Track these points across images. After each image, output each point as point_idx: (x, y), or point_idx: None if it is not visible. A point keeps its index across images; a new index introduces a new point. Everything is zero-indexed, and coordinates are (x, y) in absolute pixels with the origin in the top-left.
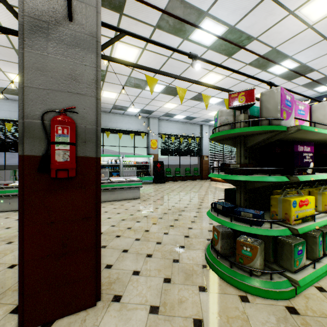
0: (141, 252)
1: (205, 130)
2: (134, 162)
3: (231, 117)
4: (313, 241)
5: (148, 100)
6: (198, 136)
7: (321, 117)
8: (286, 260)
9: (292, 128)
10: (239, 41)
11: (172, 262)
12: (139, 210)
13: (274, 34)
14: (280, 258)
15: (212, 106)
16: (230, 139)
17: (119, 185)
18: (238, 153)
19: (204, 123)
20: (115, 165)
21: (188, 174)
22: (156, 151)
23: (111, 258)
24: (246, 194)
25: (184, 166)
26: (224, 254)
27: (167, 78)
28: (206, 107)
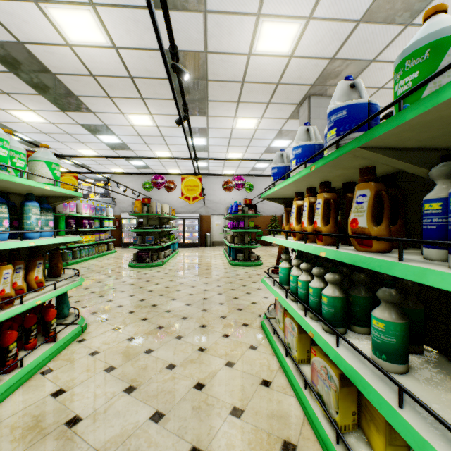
0: None
1: None
2: None
3: None
4: (76, 252)
5: None
6: None
7: (80, 208)
8: (66, 258)
9: (67, 214)
10: None
11: None
12: None
13: (64, 151)
14: (64, 258)
15: None
16: None
17: None
18: None
19: None
20: None
21: None
22: None
23: None
24: None
25: None
26: None
27: None
28: None
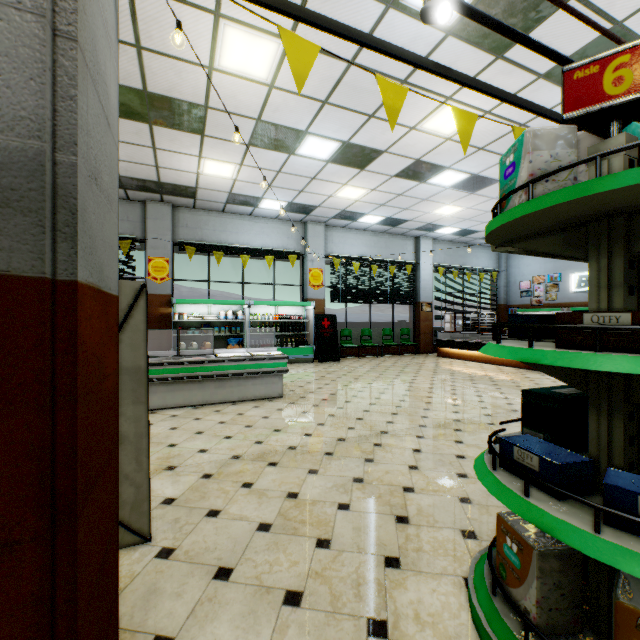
0: (269, 582)
1: (425, 247)
2: (274, 317)
3: (572, 151)
4: None
5: (303, 180)
6: (410, 262)
7: None
8: None
9: None
10: (531, 5)
11: (366, 637)
12: (278, 428)
13: None
14: None
15: (445, 192)
16: (559, 233)
17: (235, 367)
18: (599, 275)
19: (423, 234)
20: (235, 322)
21: (389, 343)
22: (321, 293)
23: (175, 607)
24: (630, 422)
25: (378, 325)
26: (548, 628)
27: (346, 122)
28: (464, 147)
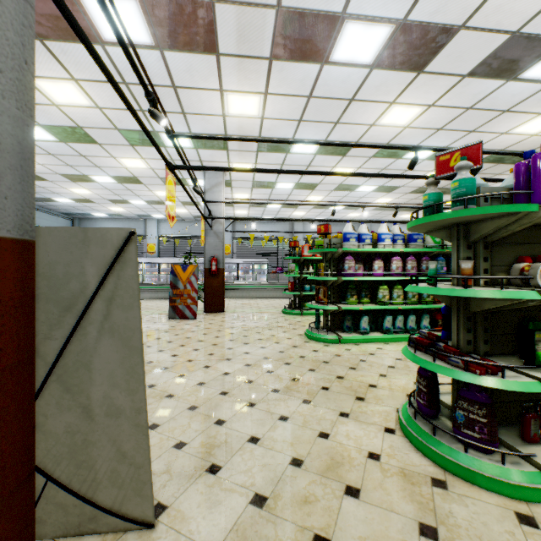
0: None
1: None
2: None
3: None
4: None
5: None
6: None
7: None
8: None
9: None
10: None
11: None
12: None
13: None
14: None
15: None
16: None
17: None
18: None
19: None
20: None
21: None
22: None
23: None
24: None
25: None
26: None
27: None
28: None
